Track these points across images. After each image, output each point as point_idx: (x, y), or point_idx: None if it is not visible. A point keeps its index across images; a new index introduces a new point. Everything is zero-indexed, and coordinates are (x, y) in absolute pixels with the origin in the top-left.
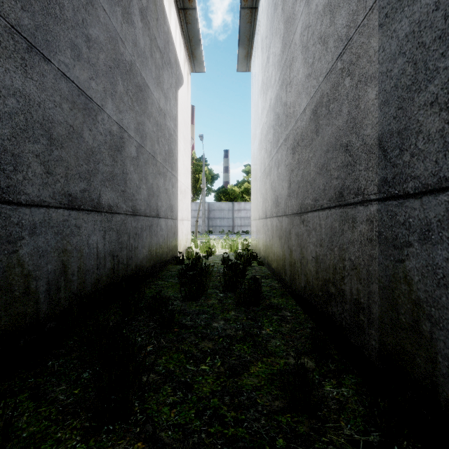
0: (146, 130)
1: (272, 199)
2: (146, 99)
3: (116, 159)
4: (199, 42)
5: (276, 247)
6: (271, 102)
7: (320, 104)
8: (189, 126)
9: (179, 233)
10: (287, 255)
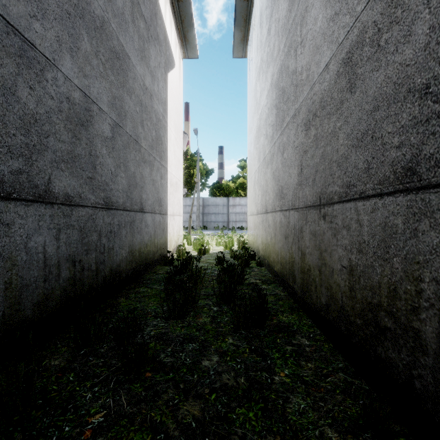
0: (125, 108)
1: (275, 191)
2: (126, 71)
3: (78, 136)
4: (192, 23)
5: (279, 247)
6: (273, 79)
7: (358, 44)
8: (181, 115)
9: (169, 229)
10: (296, 258)
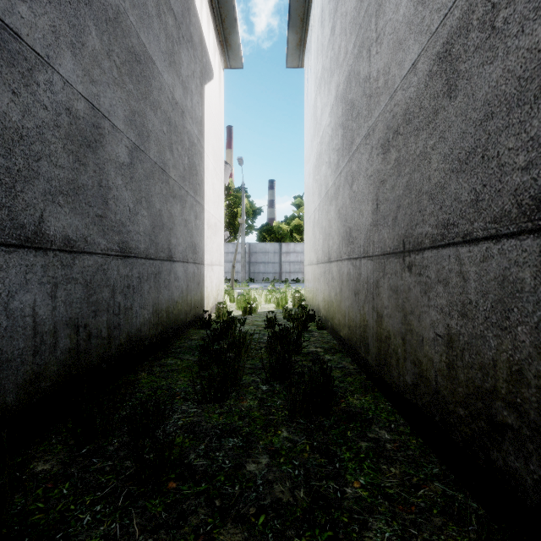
0: (148, 127)
1: (340, 234)
2: (150, 78)
3: (83, 160)
4: (235, 23)
5: (347, 305)
6: (338, 90)
7: (461, 30)
8: (221, 139)
9: (206, 283)
10: (370, 322)
